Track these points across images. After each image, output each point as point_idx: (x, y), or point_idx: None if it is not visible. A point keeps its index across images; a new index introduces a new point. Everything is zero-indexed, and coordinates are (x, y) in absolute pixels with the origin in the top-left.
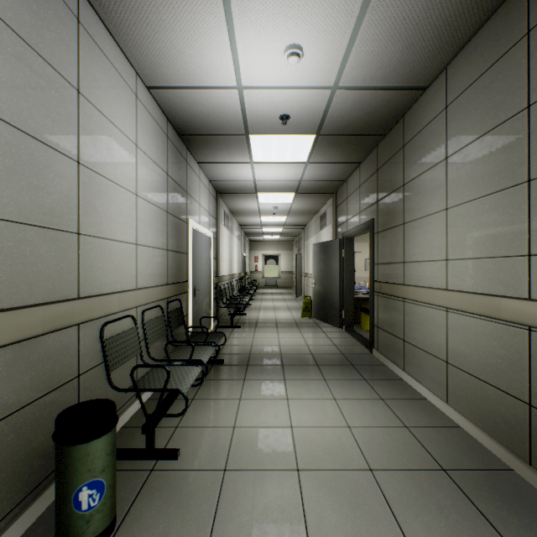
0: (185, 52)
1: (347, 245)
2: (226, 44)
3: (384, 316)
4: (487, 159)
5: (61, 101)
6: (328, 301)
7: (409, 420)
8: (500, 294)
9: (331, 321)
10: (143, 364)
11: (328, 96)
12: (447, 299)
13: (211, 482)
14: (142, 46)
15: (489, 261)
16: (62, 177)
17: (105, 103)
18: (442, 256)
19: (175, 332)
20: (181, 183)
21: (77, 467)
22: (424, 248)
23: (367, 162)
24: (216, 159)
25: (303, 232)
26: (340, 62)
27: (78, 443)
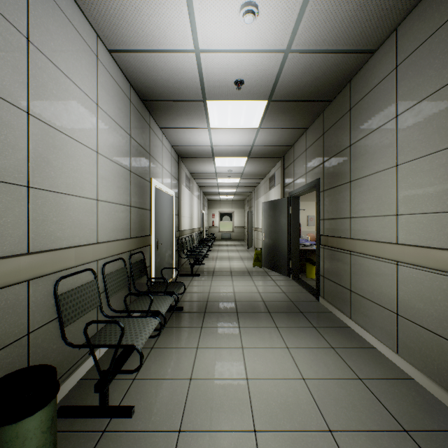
0: (143, 10)
1: (294, 203)
2: (182, 2)
3: (330, 267)
4: (444, 113)
5: (5, 46)
6: (277, 252)
7: (362, 371)
8: None
9: (280, 270)
10: (96, 320)
11: (281, 59)
12: (398, 253)
13: (165, 447)
14: (99, 4)
15: (447, 215)
16: (6, 126)
17: (61, 57)
18: (392, 211)
19: (138, 282)
20: (144, 145)
21: None
22: (372, 204)
23: (314, 127)
24: (177, 125)
25: (253, 192)
26: (294, 22)
27: (4, 425)
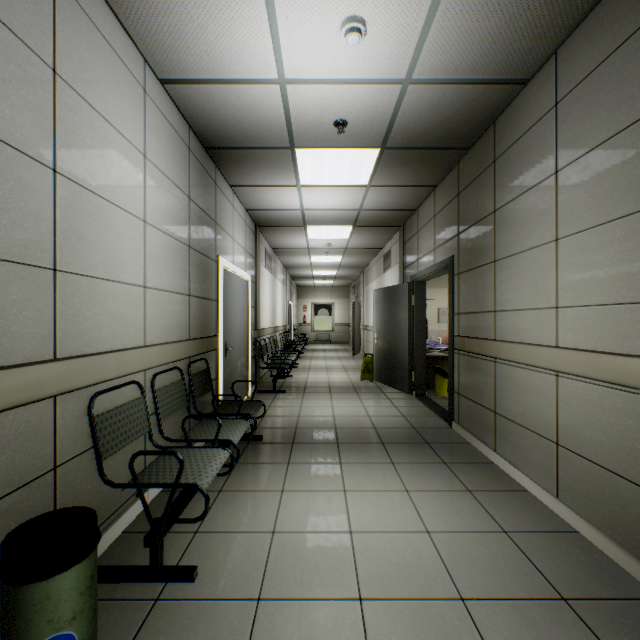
0: (208, 28)
1: (418, 290)
2: (262, 16)
3: (468, 380)
4: (618, 170)
5: (26, 82)
6: (394, 360)
7: (508, 522)
8: (639, 353)
9: (398, 385)
10: (146, 451)
11: (398, 93)
12: (558, 360)
13: (239, 620)
14: (149, 19)
15: (622, 308)
16: (27, 189)
17: (97, 93)
18: (550, 302)
19: (200, 401)
20: (208, 210)
21: (31, 618)
22: (524, 293)
23: (445, 185)
24: (254, 182)
25: (362, 275)
26: (415, 43)
27: (31, 581)
